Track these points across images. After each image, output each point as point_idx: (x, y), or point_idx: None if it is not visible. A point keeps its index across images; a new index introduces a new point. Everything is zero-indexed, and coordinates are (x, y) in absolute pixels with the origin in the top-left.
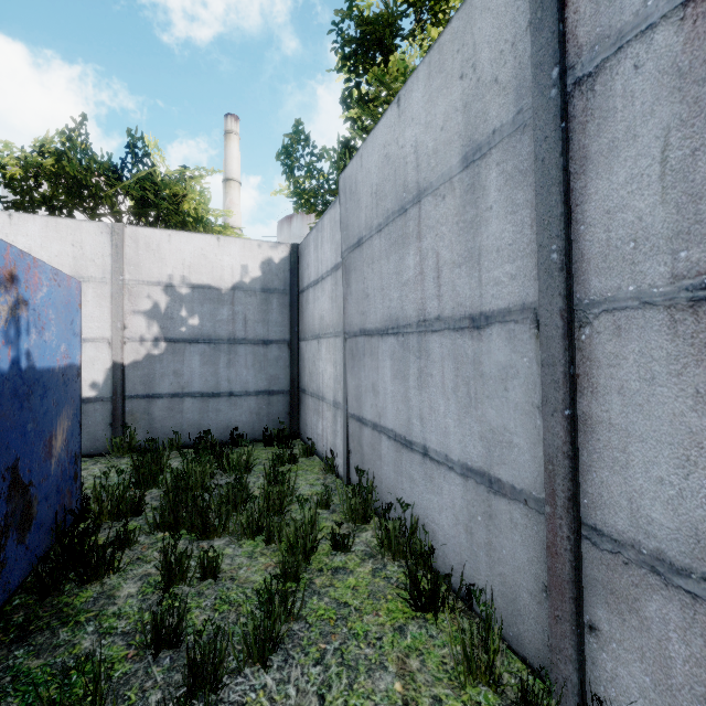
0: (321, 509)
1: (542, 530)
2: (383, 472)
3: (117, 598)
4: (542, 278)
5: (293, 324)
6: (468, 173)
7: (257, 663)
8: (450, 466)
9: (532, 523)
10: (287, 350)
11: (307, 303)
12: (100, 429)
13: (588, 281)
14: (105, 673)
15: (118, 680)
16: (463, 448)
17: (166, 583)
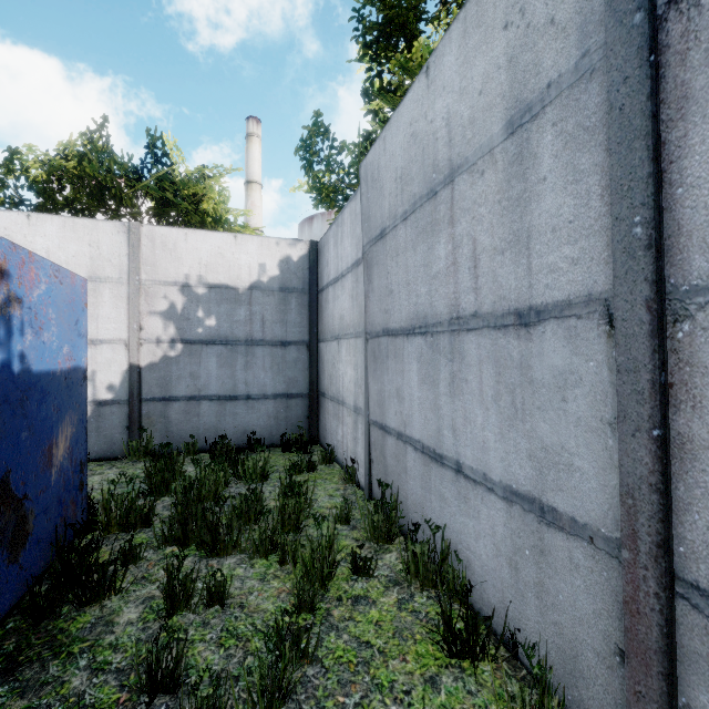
0: (340, 524)
1: (614, 577)
2: (408, 487)
3: (116, 625)
4: (618, 260)
5: (313, 325)
6: (514, 141)
7: None
8: (490, 486)
9: (600, 567)
10: (306, 351)
11: (326, 303)
12: (117, 432)
13: (688, 261)
14: None
15: None
16: (507, 467)
17: (168, 610)
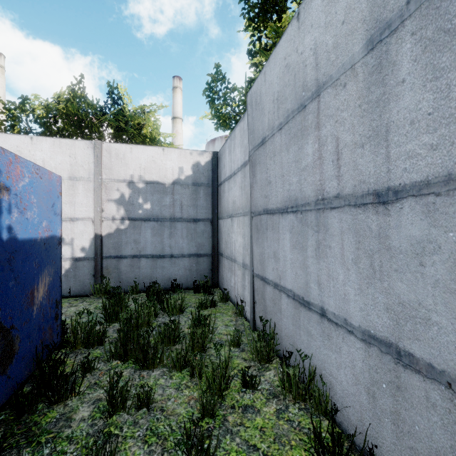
0: (233, 347)
1: None
2: (282, 323)
3: (73, 421)
4: None
5: (214, 208)
6: (373, 55)
7: None
8: (350, 329)
9: None
10: (210, 225)
11: (223, 193)
12: (87, 278)
13: None
14: None
15: None
16: (365, 316)
17: (109, 411)
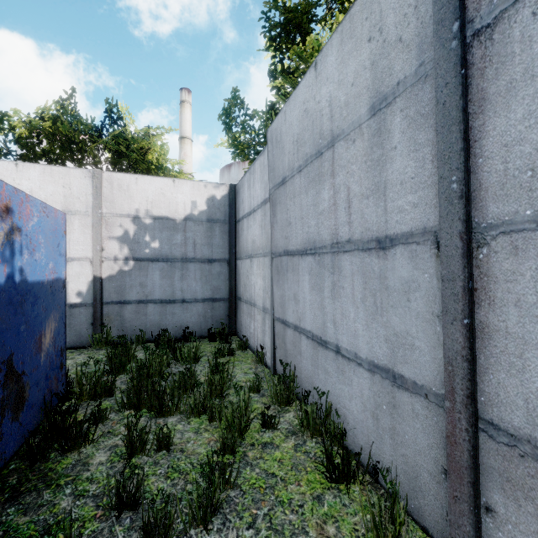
0: (253, 393)
1: (441, 420)
2: (302, 365)
3: (90, 465)
4: (442, 205)
5: (232, 247)
6: (375, 120)
7: (200, 525)
8: (359, 362)
9: (432, 414)
10: (226, 267)
11: (242, 230)
12: (84, 327)
13: (486, 207)
14: (77, 530)
15: (87, 537)
16: (370, 348)
17: (129, 453)
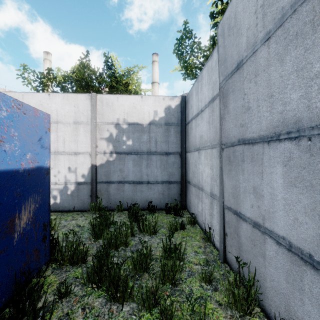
0: (205, 283)
1: None
2: (267, 272)
3: None
4: None
5: (183, 143)
6: None
7: None
8: None
9: None
10: (179, 158)
11: (191, 130)
12: (86, 198)
13: None
14: None
15: None
16: None
17: None
